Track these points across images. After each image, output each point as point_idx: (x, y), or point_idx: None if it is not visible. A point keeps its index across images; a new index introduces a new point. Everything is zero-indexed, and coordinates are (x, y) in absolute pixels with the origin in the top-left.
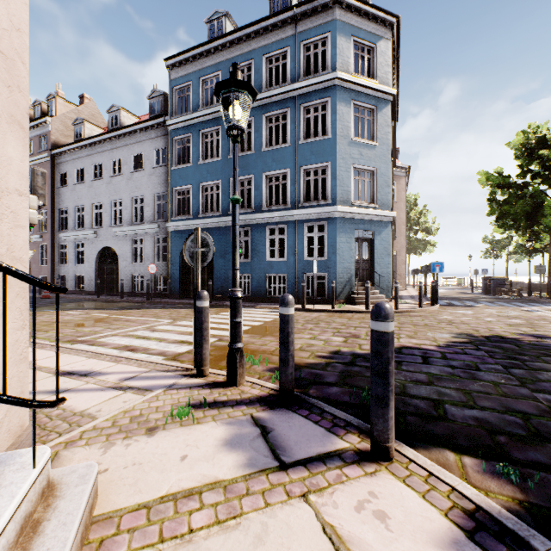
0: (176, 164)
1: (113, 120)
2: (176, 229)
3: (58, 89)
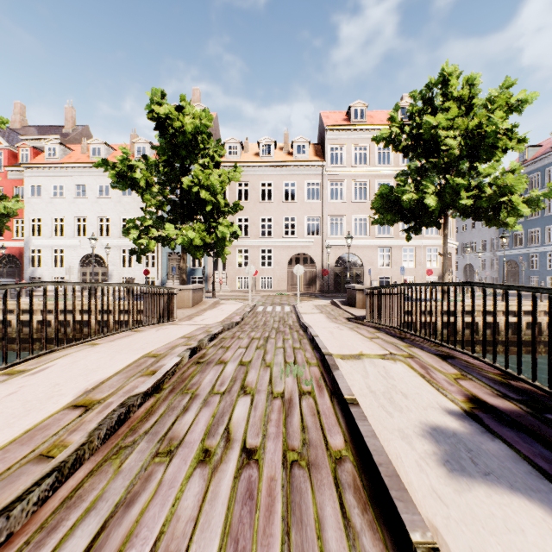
0: None
1: None
2: (500, 255)
3: None
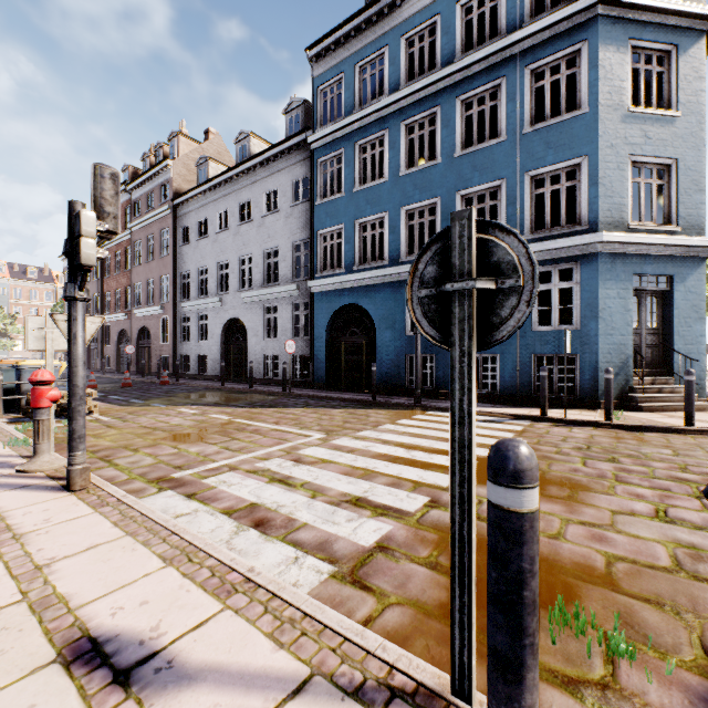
0: (322, 197)
1: (241, 151)
2: (321, 290)
3: (182, 128)
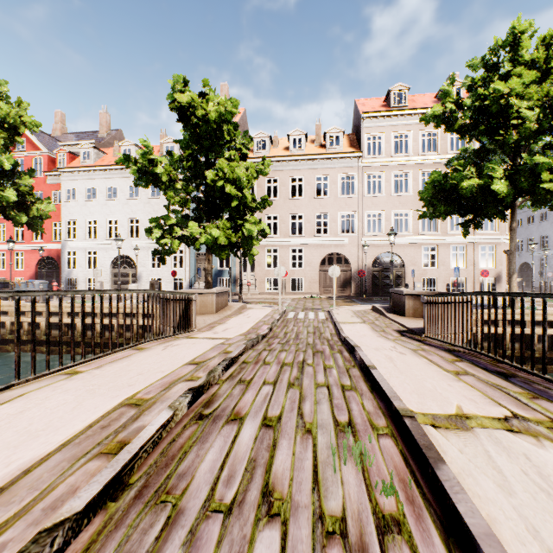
0: None
1: None
2: None
3: None
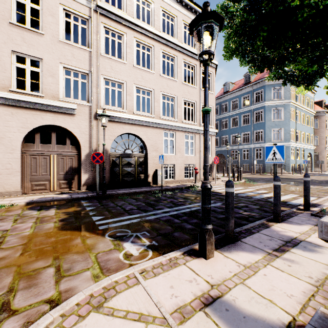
0: None
1: None
2: None
3: None
